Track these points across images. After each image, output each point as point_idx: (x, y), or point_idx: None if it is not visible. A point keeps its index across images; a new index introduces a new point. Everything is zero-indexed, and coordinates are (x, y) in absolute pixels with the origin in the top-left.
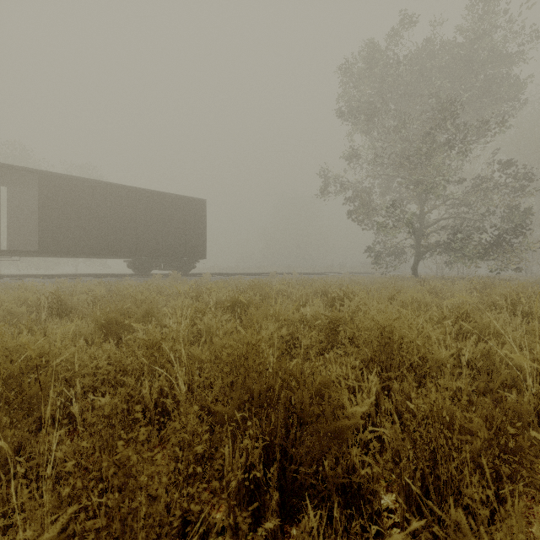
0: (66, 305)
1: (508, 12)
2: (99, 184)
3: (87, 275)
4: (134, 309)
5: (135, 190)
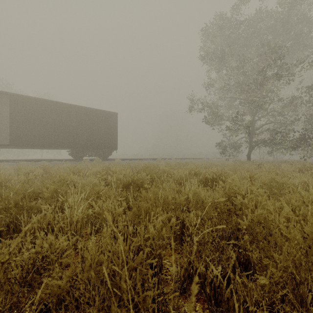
0: (0, 184)
1: None
2: (49, 102)
3: (42, 160)
4: (45, 190)
5: (72, 106)
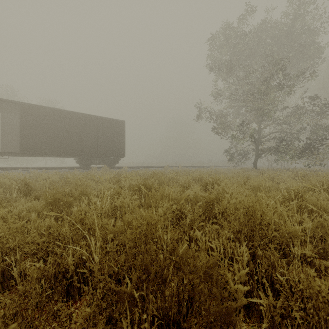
0: (30, 187)
1: (314, 2)
2: (57, 111)
3: (50, 168)
4: (74, 191)
5: (80, 114)
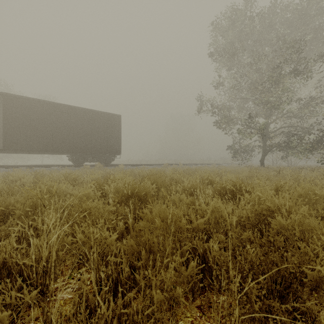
0: None
1: None
2: (46, 103)
3: (39, 165)
4: (18, 205)
5: (72, 107)
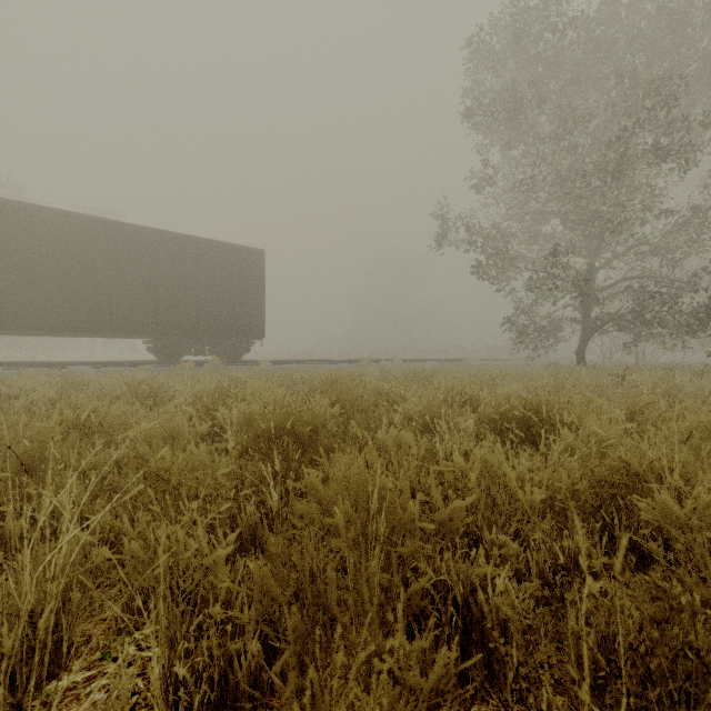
0: None
1: None
2: (96, 222)
3: (79, 363)
4: None
5: (155, 233)
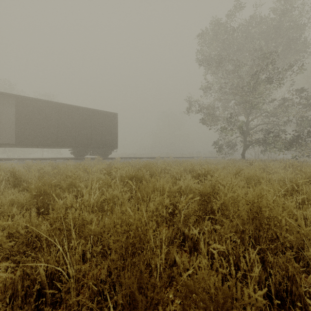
0: (20, 178)
1: None
2: (52, 103)
3: (45, 158)
4: (62, 182)
5: (74, 107)
